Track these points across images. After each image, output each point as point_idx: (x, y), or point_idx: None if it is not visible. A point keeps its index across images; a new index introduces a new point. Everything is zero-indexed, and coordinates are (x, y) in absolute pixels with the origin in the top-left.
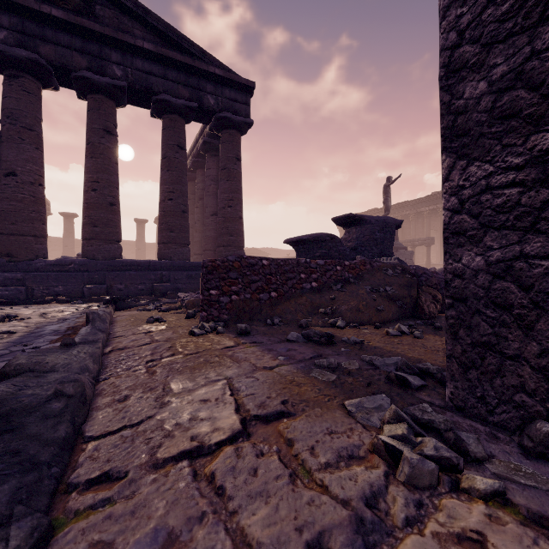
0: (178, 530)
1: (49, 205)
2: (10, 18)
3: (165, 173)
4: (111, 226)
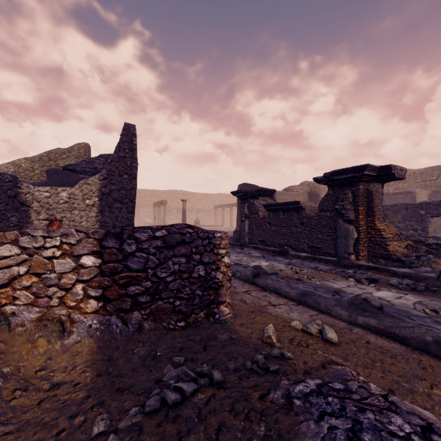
0: None
1: None
2: None
3: None
4: None
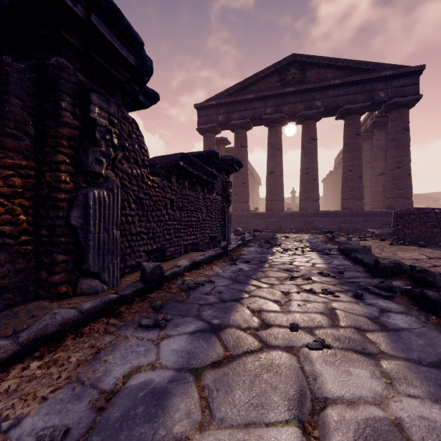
0: (416, 263)
1: (260, 180)
2: (272, 101)
3: (347, 154)
4: (315, 192)
